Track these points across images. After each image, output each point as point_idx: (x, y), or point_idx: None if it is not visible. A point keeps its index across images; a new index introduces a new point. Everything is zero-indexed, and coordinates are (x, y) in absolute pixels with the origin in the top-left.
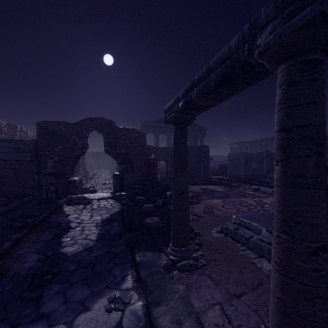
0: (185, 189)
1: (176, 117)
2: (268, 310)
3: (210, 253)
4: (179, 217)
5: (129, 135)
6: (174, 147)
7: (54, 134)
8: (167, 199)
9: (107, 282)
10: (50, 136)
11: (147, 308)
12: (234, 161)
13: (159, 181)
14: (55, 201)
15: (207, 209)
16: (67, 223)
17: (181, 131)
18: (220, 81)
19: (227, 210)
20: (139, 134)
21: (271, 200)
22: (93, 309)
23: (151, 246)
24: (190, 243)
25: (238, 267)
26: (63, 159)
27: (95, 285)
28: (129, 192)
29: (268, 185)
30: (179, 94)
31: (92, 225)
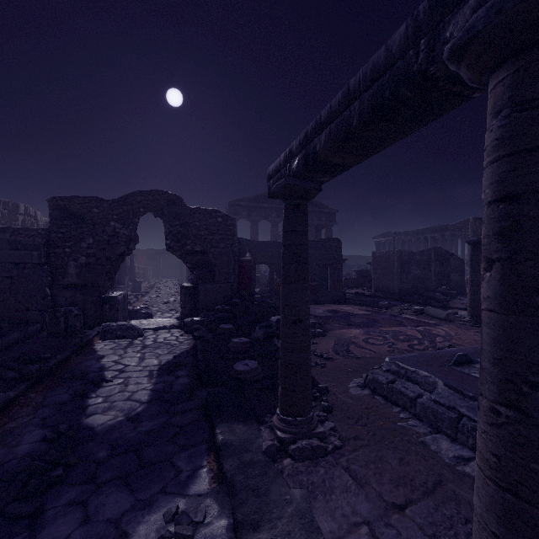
0: (303, 313)
1: (287, 186)
2: (456, 535)
3: (348, 425)
4: (292, 363)
5: (207, 220)
6: (284, 239)
7: (80, 218)
8: (271, 328)
9: (165, 481)
10: (73, 221)
11: (235, 534)
12: (383, 265)
13: (258, 297)
14: (81, 333)
15: (339, 346)
16: (99, 371)
17: (296, 212)
18: (370, 114)
19: (374, 348)
20: (224, 218)
21: (446, 330)
22: (136, 536)
23: (244, 412)
24: (313, 407)
25: (397, 451)
26: (94, 261)
27: (142, 488)
28: (207, 318)
29: (439, 304)
30: (293, 144)
31: (142, 374)
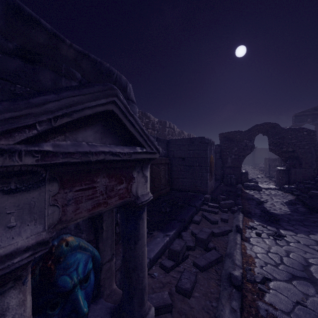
0: None
1: None
2: None
3: None
4: None
5: (296, 134)
6: None
7: (231, 139)
8: None
9: None
10: (229, 141)
11: None
12: None
13: None
14: (235, 186)
15: None
16: (257, 199)
17: None
18: None
19: None
20: (308, 132)
21: None
22: (317, 235)
23: None
24: None
25: None
26: (237, 157)
27: (310, 228)
28: (299, 186)
29: None
30: None
31: (278, 203)
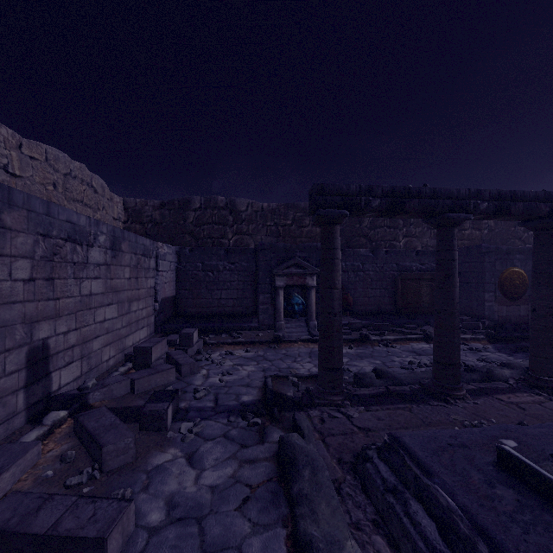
0: None
1: None
2: None
3: None
4: None
5: None
6: None
7: None
8: None
9: None
10: None
11: None
12: None
13: None
14: None
15: None
16: None
17: None
18: None
19: None
20: None
21: None
22: None
23: None
24: None
25: None
26: None
27: None
28: None
29: None
30: None
31: None
